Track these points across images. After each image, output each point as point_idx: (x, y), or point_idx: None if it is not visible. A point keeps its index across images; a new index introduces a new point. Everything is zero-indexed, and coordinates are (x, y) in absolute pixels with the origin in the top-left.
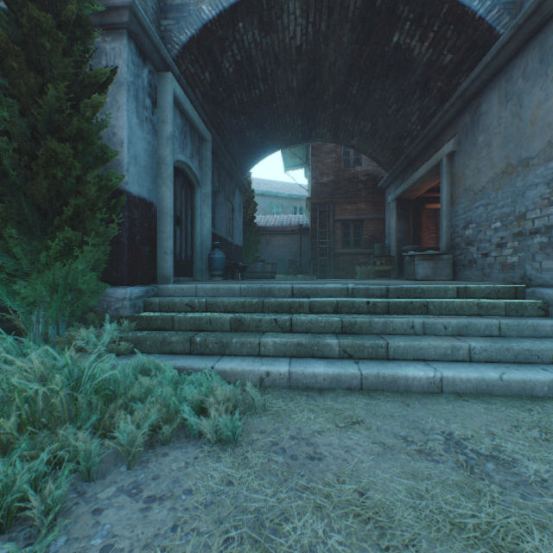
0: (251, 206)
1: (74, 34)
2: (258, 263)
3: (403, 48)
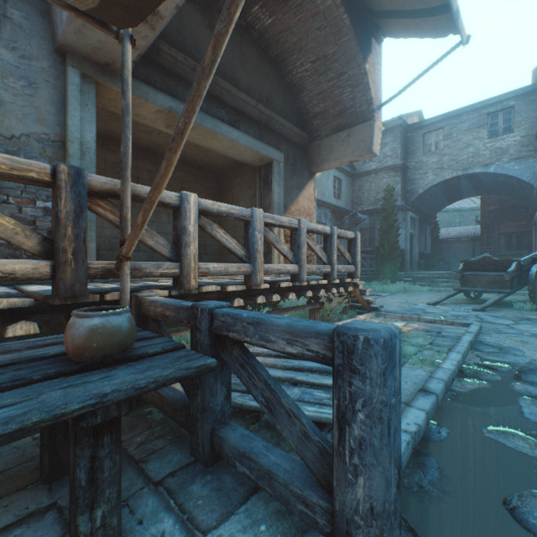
0: (435, 230)
1: (394, 222)
2: (440, 263)
3: (505, 181)
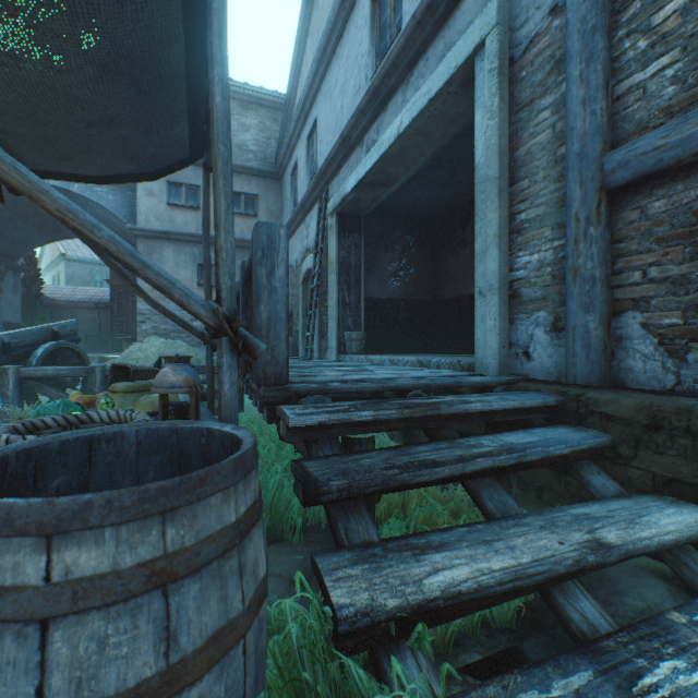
0: (37, 284)
1: None
2: None
3: (108, 217)
